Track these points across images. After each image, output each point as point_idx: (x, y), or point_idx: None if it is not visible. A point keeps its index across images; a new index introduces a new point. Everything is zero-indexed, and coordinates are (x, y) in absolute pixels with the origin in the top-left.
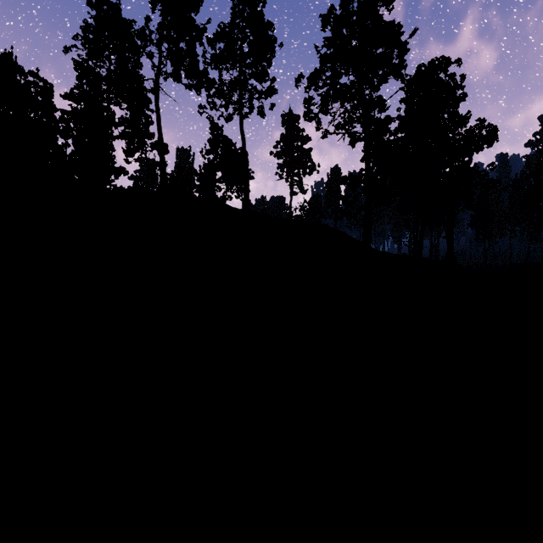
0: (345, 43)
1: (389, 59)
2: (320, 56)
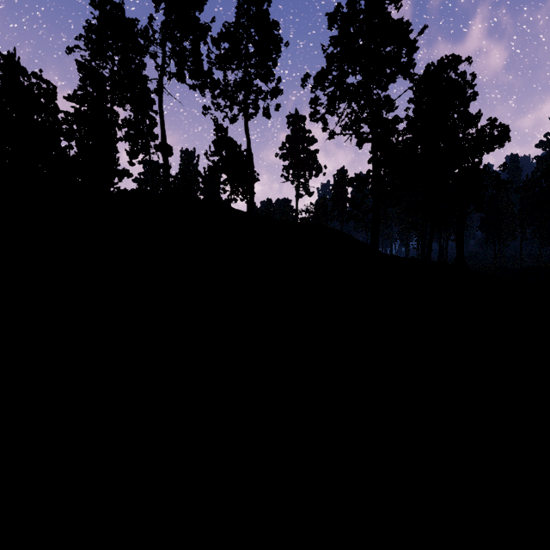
0: (352, 42)
1: (398, 58)
2: (326, 55)
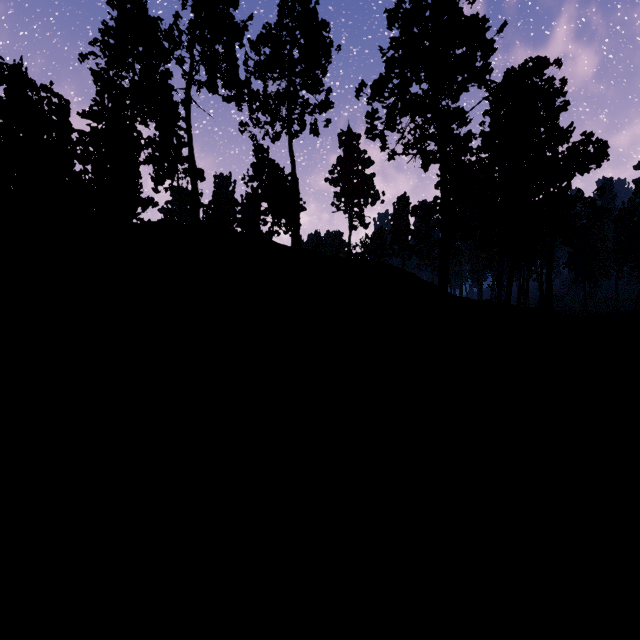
0: (417, 43)
1: (471, 62)
2: (386, 59)
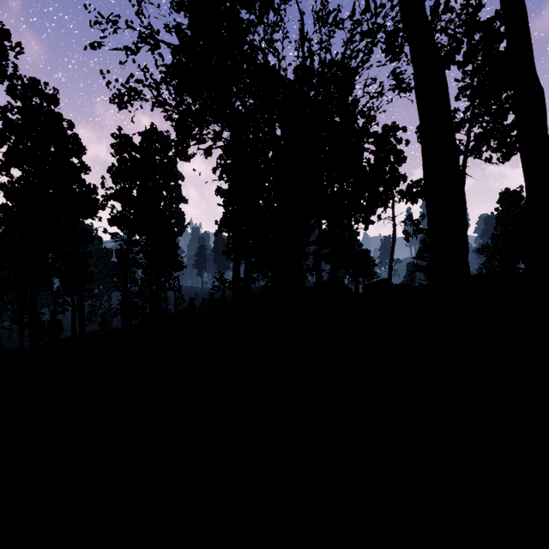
0: None
1: None
2: None
